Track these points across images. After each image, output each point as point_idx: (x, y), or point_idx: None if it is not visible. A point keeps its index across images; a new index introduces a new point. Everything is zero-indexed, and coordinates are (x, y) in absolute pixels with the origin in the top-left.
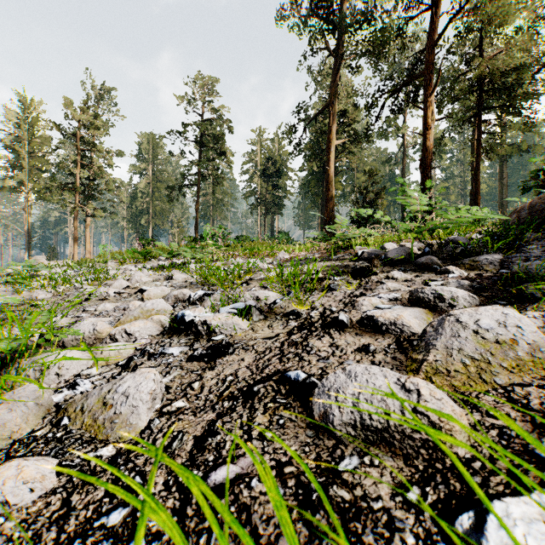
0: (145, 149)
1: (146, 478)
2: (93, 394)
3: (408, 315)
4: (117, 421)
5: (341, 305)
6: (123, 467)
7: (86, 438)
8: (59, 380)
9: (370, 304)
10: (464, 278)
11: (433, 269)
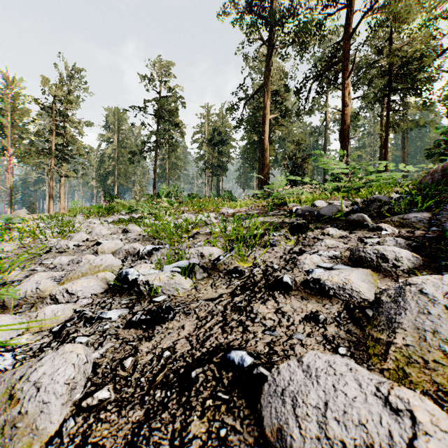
0: (111, 121)
1: None
2: (3, 381)
3: (356, 278)
4: (21, 425)
5: (282, 262)
6: None
7: None
8: None
9: (311, 263)
10: (397, 236)
11: (364, 226)
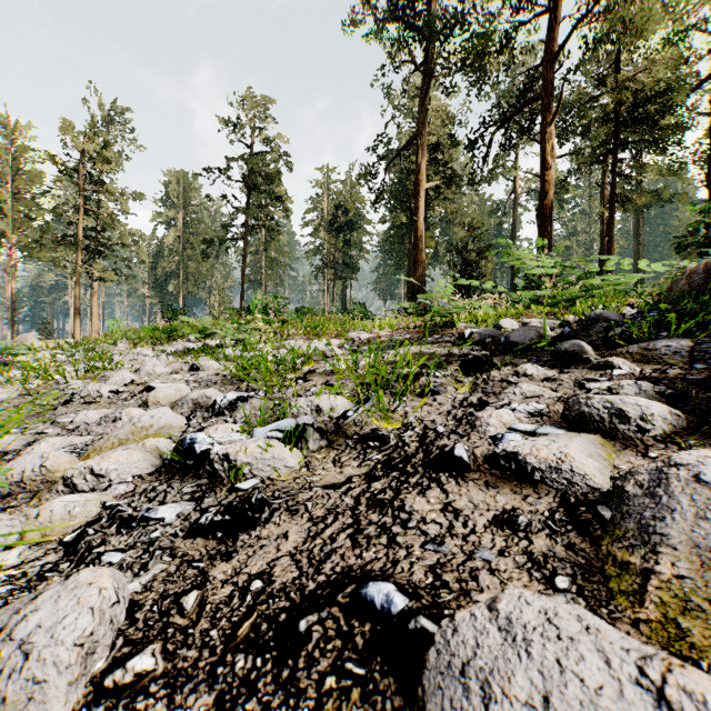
0: (173, 191)
1: None
2: None
3: (578, 452)
4: None
5: (450, 421)
6: None
7: None
8: None
9: (500, 423)
10: (640, 378)
11: (583, 361)
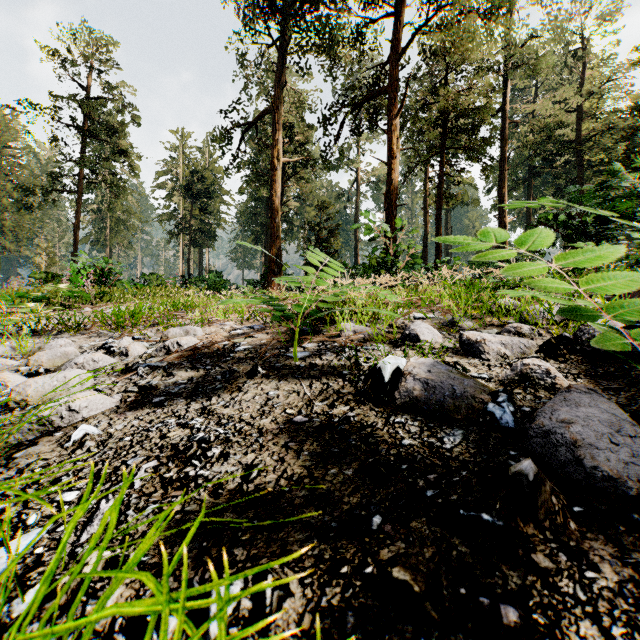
0: None
1: None
2: None
3: None
4: None
5: None
6: None
7: None
8: None
9: None
10: None
11: None
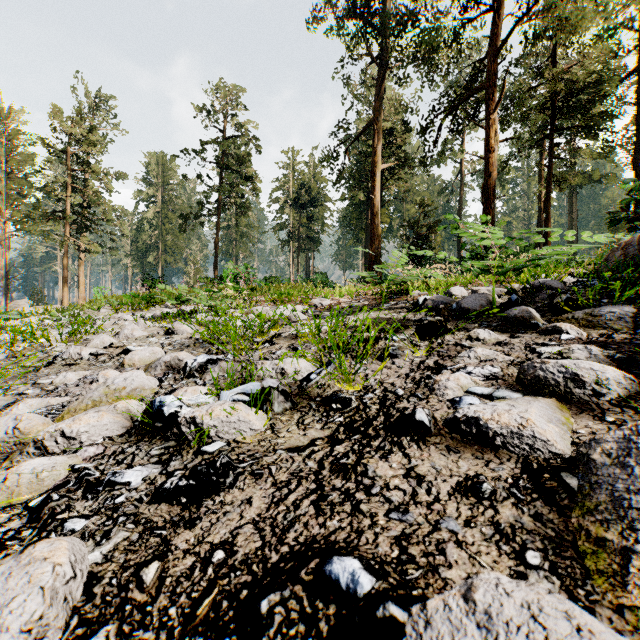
0: (153, 171)
1: None
2: None
3: (538, 417)
4: None
5: (409, 384)
6: None
7: None
8: None
9: (458, 386)
10: (587, 342)
11: (532, 326)
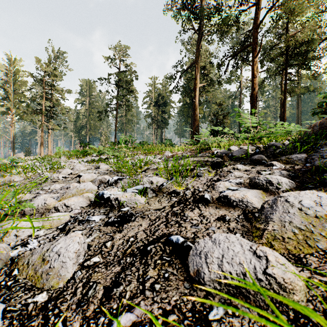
0: (84, 89)
1: (66, 323)
2: (36, 252)
3: (250, 195)
4: (51, 274)
5: (205, 186)
6: (51, 313)
7: (28, 286)
8: (17, 239)
9: (224, 186)
10: (283, 169)
11: (262, 163)
